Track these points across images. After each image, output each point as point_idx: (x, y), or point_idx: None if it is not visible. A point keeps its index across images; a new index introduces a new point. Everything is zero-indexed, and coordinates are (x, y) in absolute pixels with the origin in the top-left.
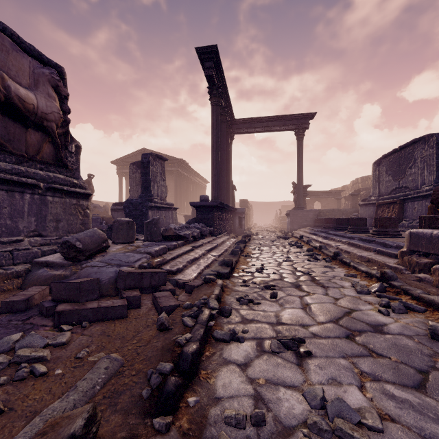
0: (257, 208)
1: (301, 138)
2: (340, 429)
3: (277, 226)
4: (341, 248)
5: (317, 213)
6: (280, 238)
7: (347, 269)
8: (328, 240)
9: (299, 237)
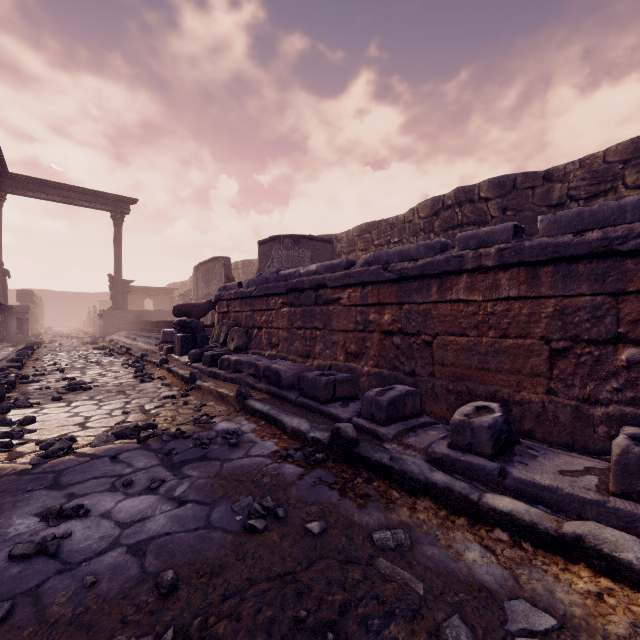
0: (53, 302)
1: (120, 224)
2: (77, 383)
3: (90, 330)
4: (138, 346)
5: (139, 315)
6: (86, 344)
7: (130, 357)
8: (135, 341)
9: (109, 341)
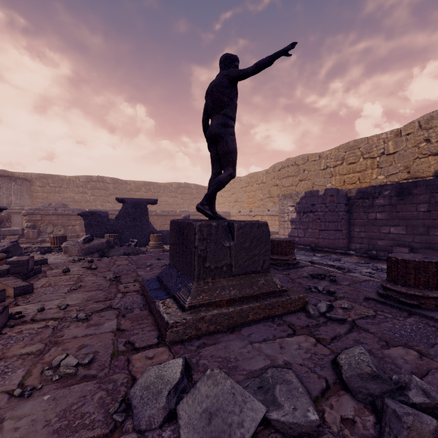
0: None
1: None
2: None
3: None
4: None
5: None
6: None
7: None
8: None
9: None
